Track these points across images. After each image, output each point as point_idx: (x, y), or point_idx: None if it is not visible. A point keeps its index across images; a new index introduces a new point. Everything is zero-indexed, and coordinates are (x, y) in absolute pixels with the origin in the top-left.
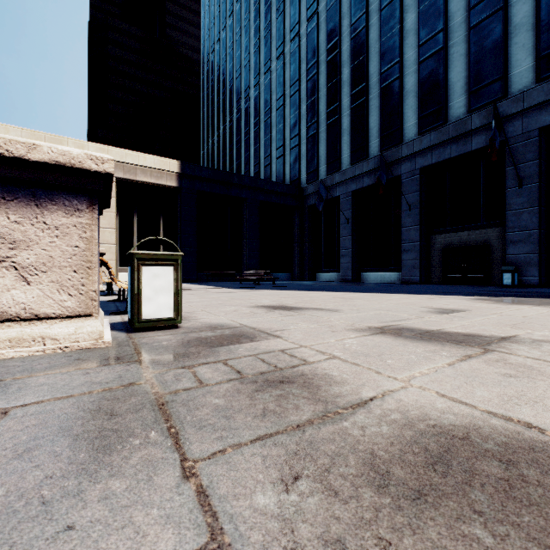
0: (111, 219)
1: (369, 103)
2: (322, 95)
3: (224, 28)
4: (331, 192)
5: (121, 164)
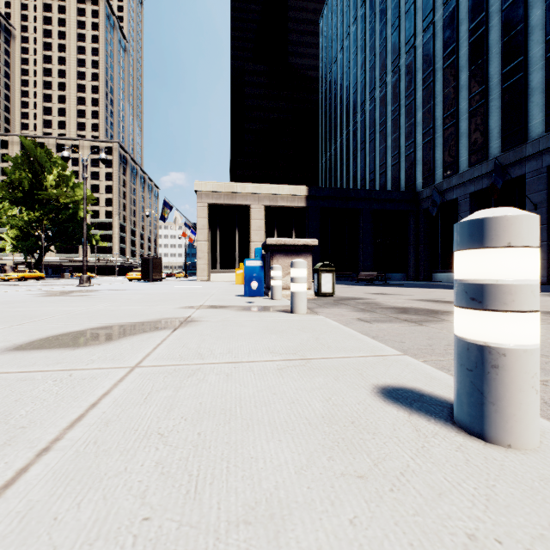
0: (261, 236)
1: (489, 105)
2: (438, 102)
3: (341, 50)
4: (447, 195)
5: (267, 195)
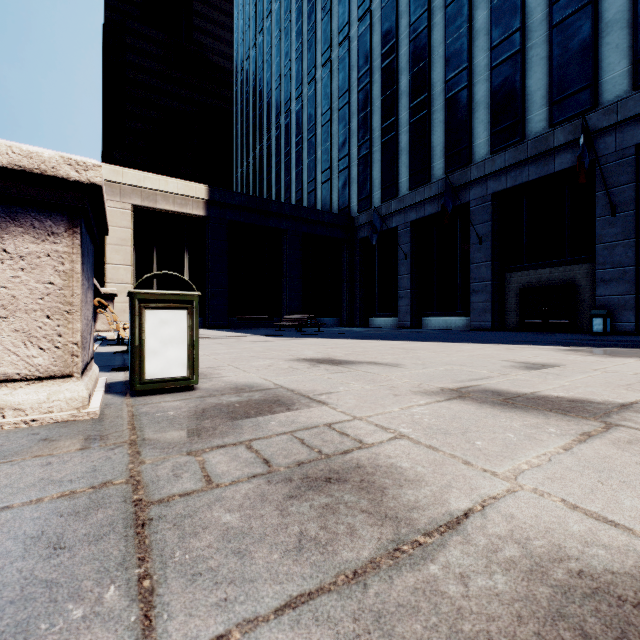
0: (126, 254)
1: (432, 117)
2: (376, 108)
3: (261, 31)
4: (386, 223)
5: (138, 189)
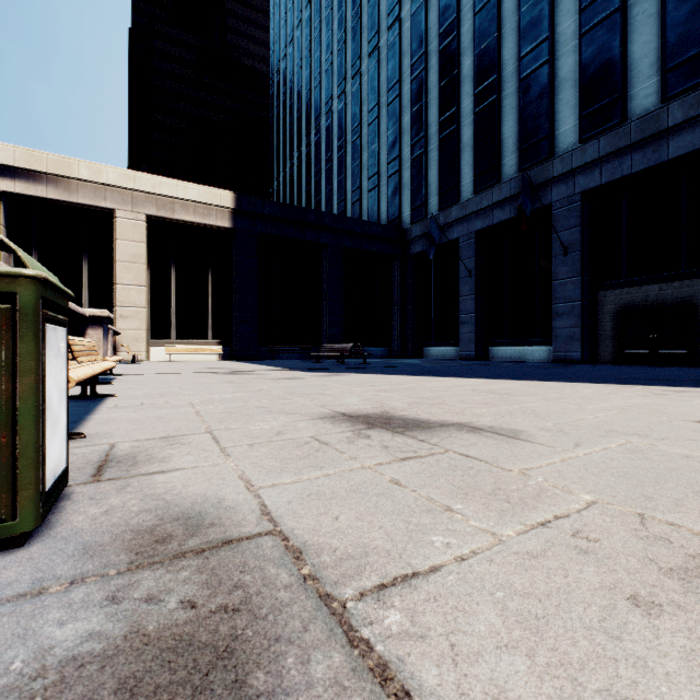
0: (139, 273)
1: (503, 103)
2: (433, 99)
3: (299, 24)
4: (445, 234)
5: (153, 197)
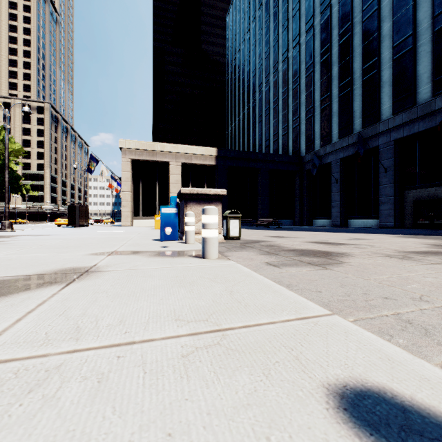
0: (178, 188)
1: (354, 92)
2: (317, 87)
3: (243, 41)
4: (324, 160)
5: (184, 154)
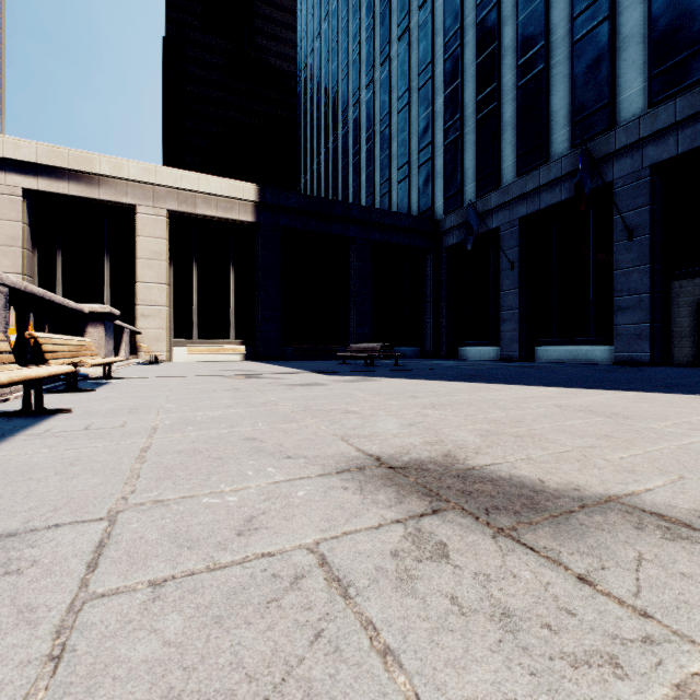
0: (160, 270)
1: (551, 72)
2: (469, 77)
3: (326, 16)
4: (483, 223)
5: (175, 191)
